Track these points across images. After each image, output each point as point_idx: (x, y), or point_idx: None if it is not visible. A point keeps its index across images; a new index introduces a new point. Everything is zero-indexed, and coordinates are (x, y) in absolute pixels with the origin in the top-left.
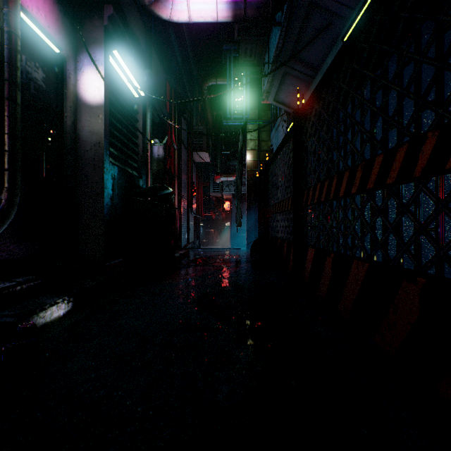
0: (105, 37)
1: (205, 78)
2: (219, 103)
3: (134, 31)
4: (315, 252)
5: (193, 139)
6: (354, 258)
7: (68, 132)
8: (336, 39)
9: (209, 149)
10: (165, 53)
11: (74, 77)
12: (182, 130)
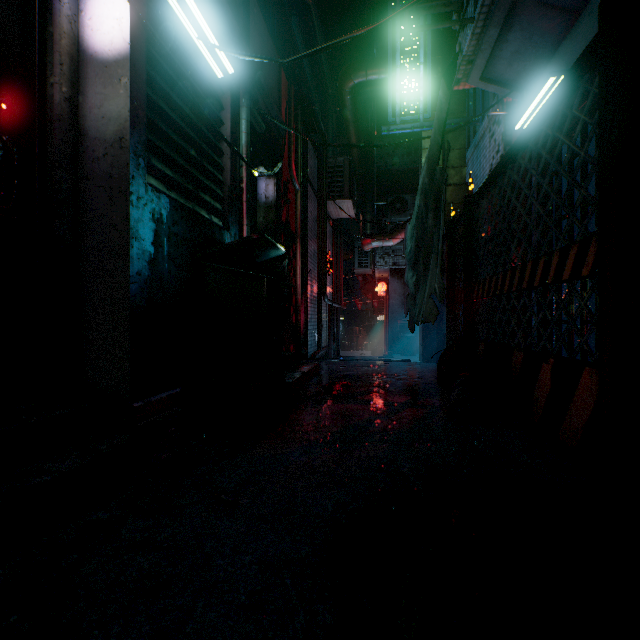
0: None
1: (347, 72)
2: (368, 131)
3: None
4: None
5: (327, 179)
6: None
7: (56, 117)
8: None
9: (353, 196)
10: (285, 51)
11: (71, 2)
12: (310, 163)
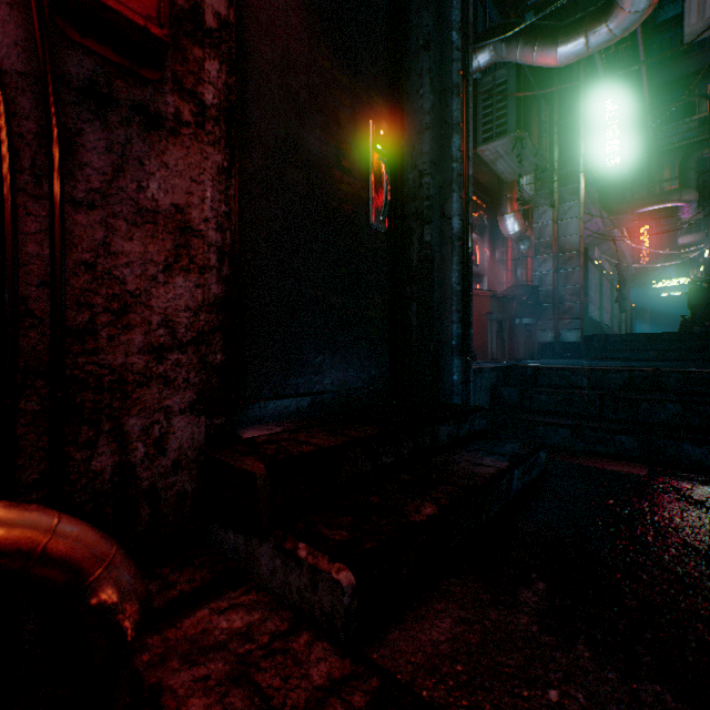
0: None
1: None
2: None
3: None
4: None
5: None
6: None
7: None
8: None
9: None
10: None
11: None
12: None
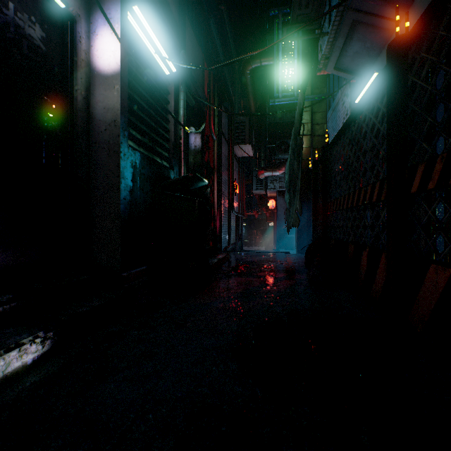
0: None
1: (247, 60)
2: (262, 95)
3: None
4: None
5: (234, 131)
6: None
7: (79, 109)
8: None
9: (252, 142)
10: (206, 44)
11: (86, 42)
12: (223, 121)
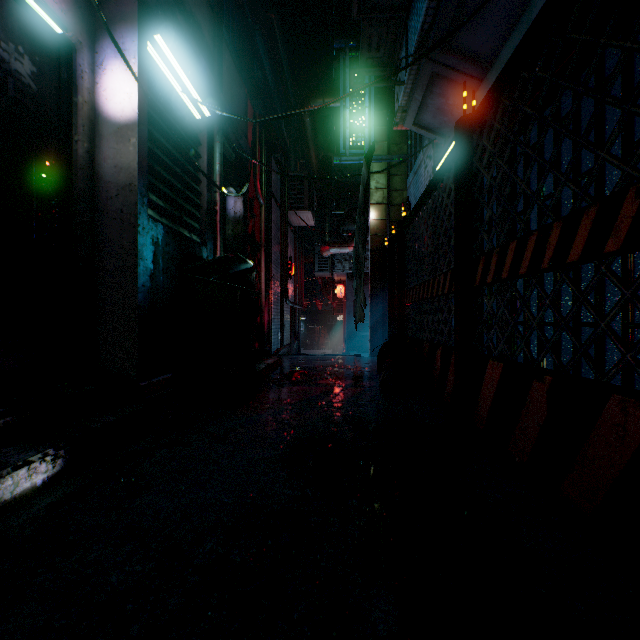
0: (140, 11)
1: (307, 98)
2: (328, 141)
3: (194, 12)
4: (504, 370)
5: (289, 191)
6: (615, 391)
7: (80, 166)
8: (525, 6)
9: (313, 207)
10: (249, 67)
11: (90, 77)
12: (273, 178)
